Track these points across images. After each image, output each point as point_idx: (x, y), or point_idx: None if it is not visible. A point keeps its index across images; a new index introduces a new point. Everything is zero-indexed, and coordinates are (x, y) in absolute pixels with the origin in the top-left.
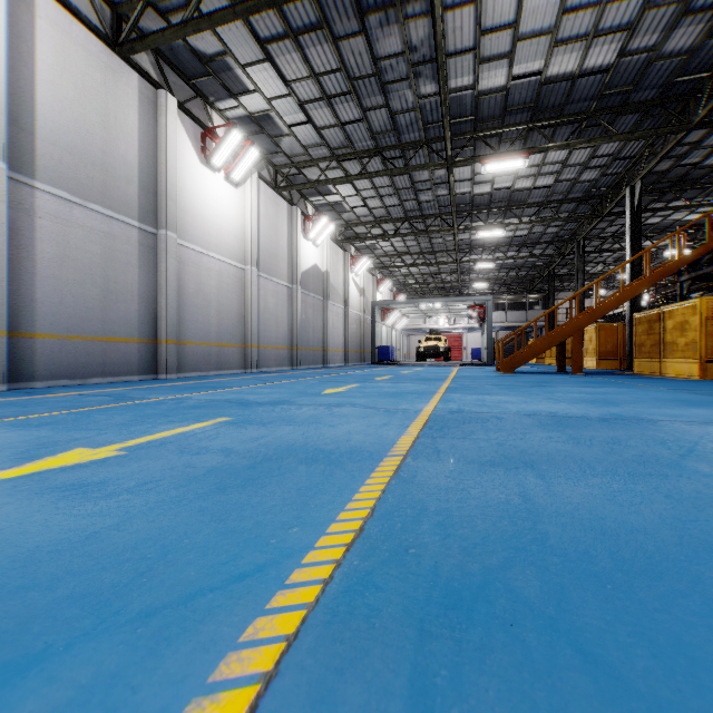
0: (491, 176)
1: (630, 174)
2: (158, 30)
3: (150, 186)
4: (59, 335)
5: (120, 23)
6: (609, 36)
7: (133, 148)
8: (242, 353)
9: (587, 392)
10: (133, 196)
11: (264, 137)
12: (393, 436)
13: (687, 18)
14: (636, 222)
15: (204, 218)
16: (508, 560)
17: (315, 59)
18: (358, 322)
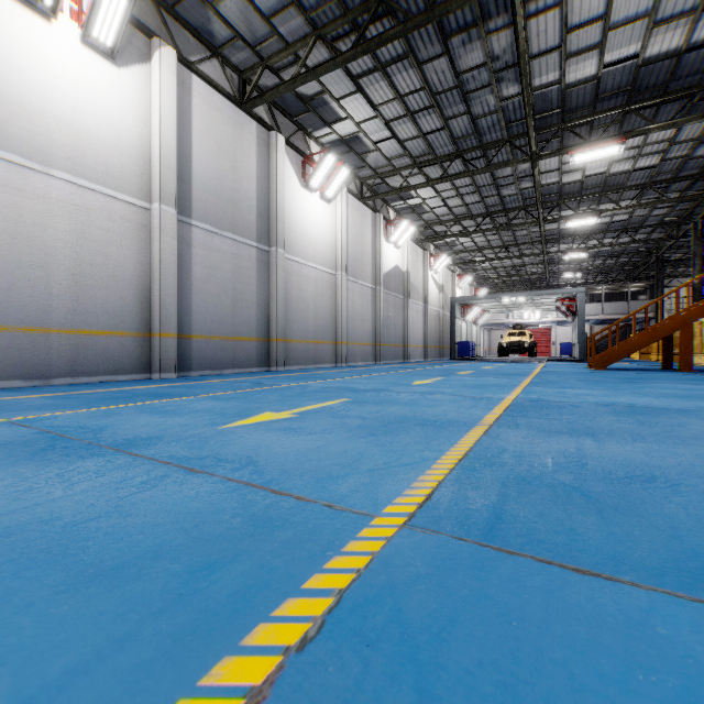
0: (582, 164)
1: None
2: (274, 86)
3: (265, 212)
4: (205, 336)
5: (244, 85)
6: None
7: (253, 183)
8: (333, 349)
9: (683, 389)
10: (253, 222)
11: (352, 155)
12: (480, 414)
13: None
14: None
15: (304, 234)
16: (557, 470)
17: (401, 83)
18: (437, 318)
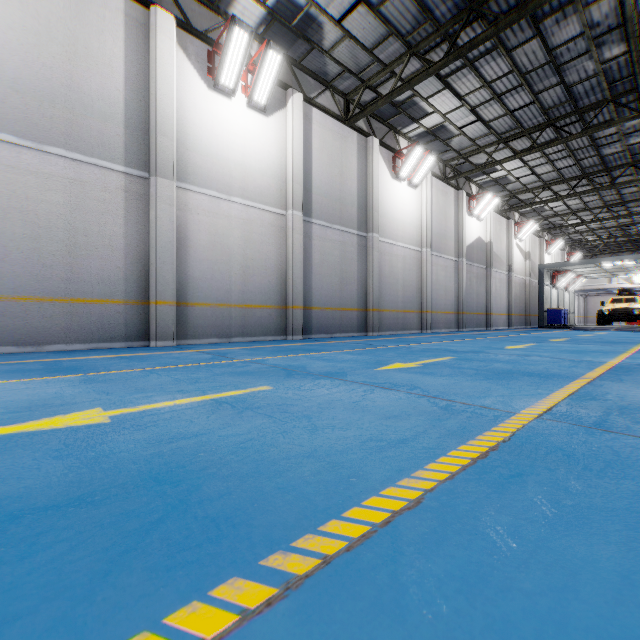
0: None
1: None
2: (373, 102)
3: (363, 205)
4: (321, 308)
5: (348, 105)
6: None
7: (354, 183)
8: (419, 318)
9: None
10: (354, 214)
11: (437, 142)
12: (582, 371)
13: None
14: None
15: (394, 218)
16: None
17: (488, 72)
18: (522, 286)
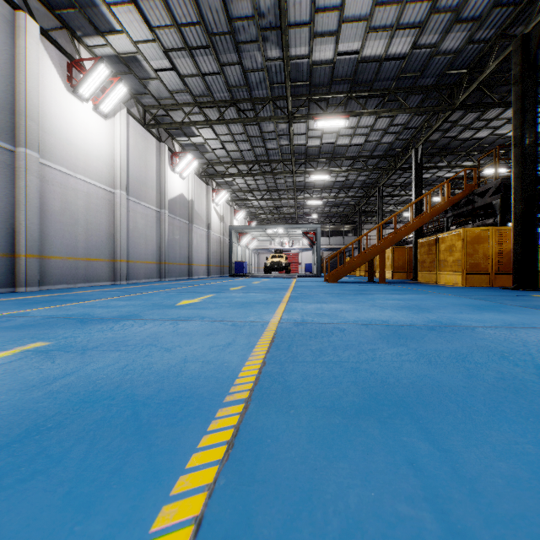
0: (321, 133)
1: (414, 140)
2: None
3: (8, 104)
4: None
5: None
6: (407, 30)
7: None
8: (111, 267)
9: (399, 299)
10: None
11: (133, 78)
12: (236, 362)
13: (458, 25)
14: (419, 174)
15: (71, 143)
16: None
17: (177, 10)
18: (218, 242)
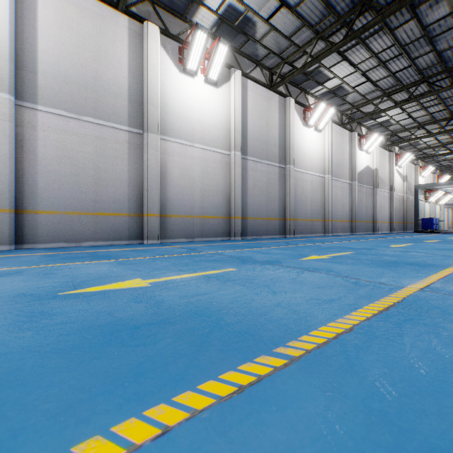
0: None
1: None
2: (290, 73)
3: (283, 145)
4: (253, 218)
5: (272, 76)
6: None
7: (276, 130)
8: (322, 225)
9: None
10: (276, 152)
11: (336, 98)
12: (450, 263)
13: None
14: None
15: (304, 154)
16: None
17: (376, 46)
18: (401, 201)
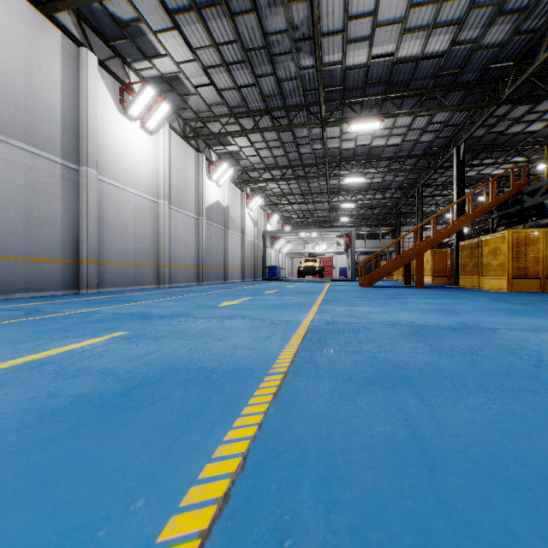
0: (355, 135)
1: (456, 137)
2: None
3: (73, 129)
4: None
5: None
6: (444, 28)
7: (56, 95)
8: (156, 272)
9: (432, 303)
10: (56, 136)
11: (174, 95)
12: (276, 349)
13: (501, 18)
14: (461, 173)
15: (122, 159)
16: None
17: (216, 31)
18: (252, 247)
